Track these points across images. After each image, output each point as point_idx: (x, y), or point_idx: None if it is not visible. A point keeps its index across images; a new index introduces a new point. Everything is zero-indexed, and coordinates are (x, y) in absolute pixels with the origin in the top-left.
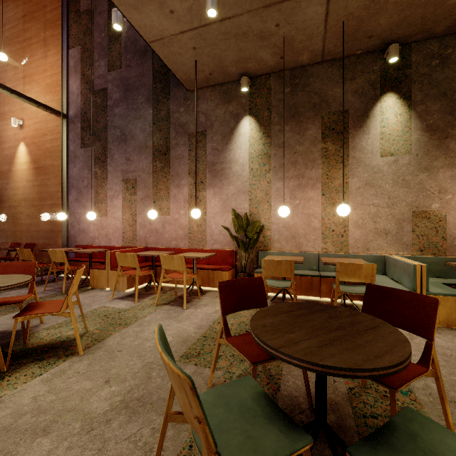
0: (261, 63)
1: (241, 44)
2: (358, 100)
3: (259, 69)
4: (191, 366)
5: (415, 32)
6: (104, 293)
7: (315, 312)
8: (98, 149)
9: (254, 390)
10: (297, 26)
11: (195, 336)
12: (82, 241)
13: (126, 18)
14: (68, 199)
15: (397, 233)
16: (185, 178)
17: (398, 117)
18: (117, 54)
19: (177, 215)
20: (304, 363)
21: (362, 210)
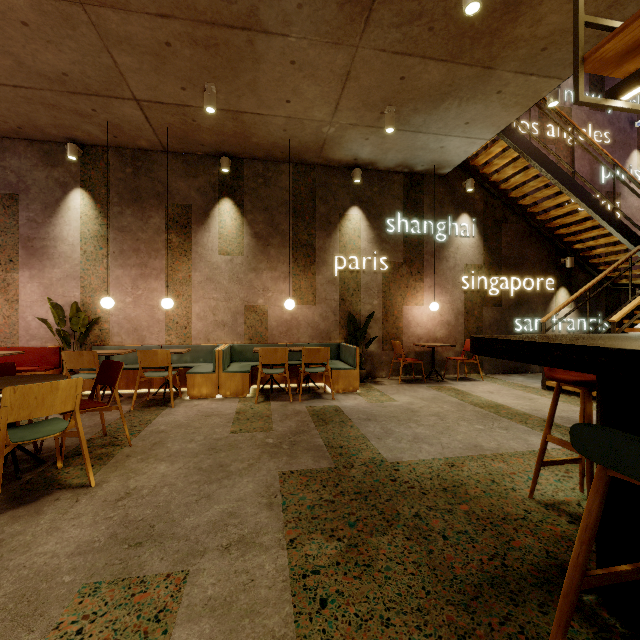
0: (92, 135)
1: (54, 112)
2: (201, 198)
3: (92, 140)
4: None
5: (241, 152)
6: None
7: (24, 377)
8: None
9: None
10: (119, 117)
11: None
12: None
13: None
14: None
15: (233, 324)
16: None
17: (234, 221)
18: None
19: None
20: None
21: (204, 303)
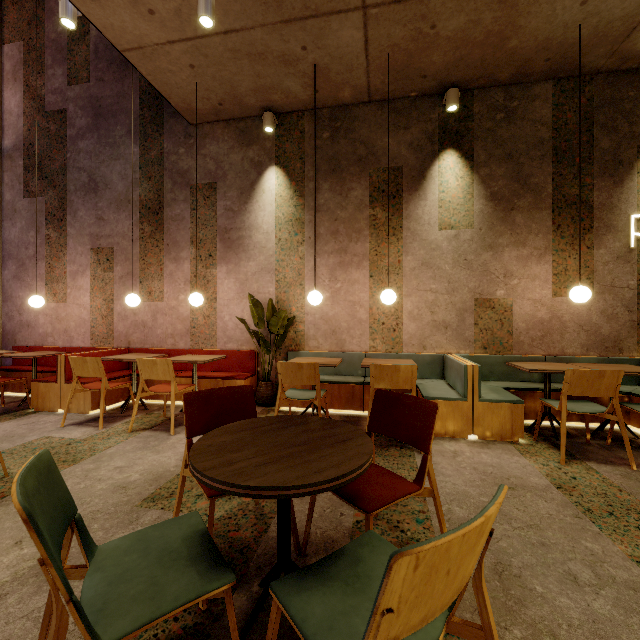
0: (290, 96)
1: (258, 68)
2: (413, 155)
3: (288, 103)
4: (154, 511)
5: (477, 76)
6: (53, 417)
7: (291, 426)
8: (52, 201)
9: (191, 528)
10: (330, 52)
11: (175, 471)
12: (25, 340)
13: (81, 12)
14: (1, 276)
15: (458, 326)
16: (186, 249)
17: (459, 180)
18: (82, 60)
19: (175, 302)
20: (225, 486)
21: (418, 297)
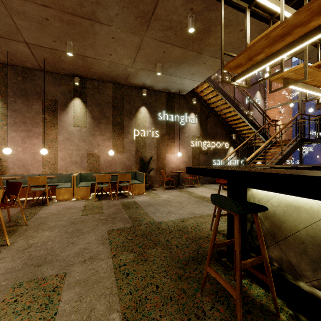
0: None
1: None
2: (63, 97)
3: None
4: None
5: (85, 75)
6: None
7: None
8: None
9: None
10: (14, 50)
11: None
12: None
13: None
14: None
15: (81, 163)
16: None
17: (81, 110)
18: None
19: None
20: None
21: (64, 151)
